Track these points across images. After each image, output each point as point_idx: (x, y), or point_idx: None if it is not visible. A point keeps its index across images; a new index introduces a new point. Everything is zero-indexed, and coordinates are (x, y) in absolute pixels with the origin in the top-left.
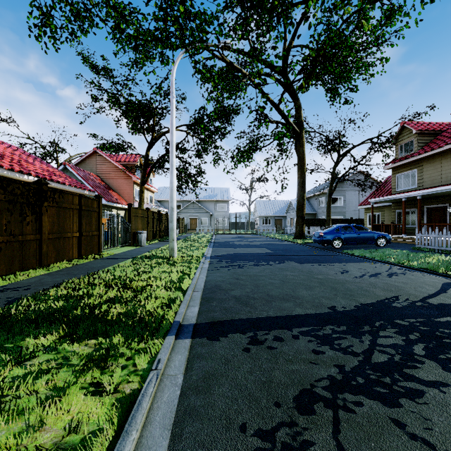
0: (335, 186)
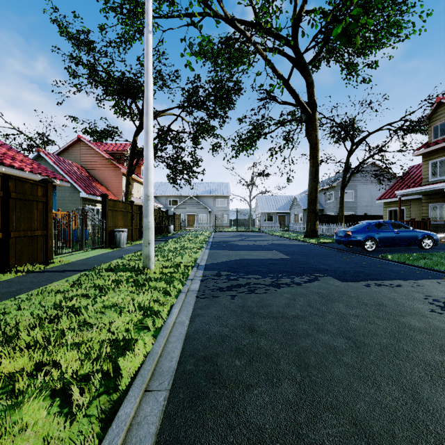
0: (349, 178)
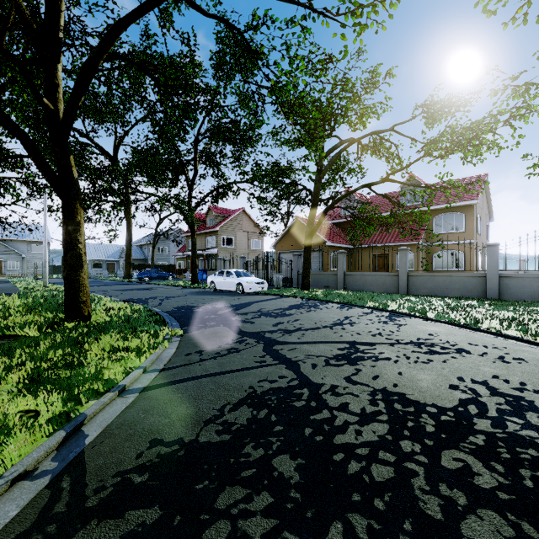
0: (157, 241)
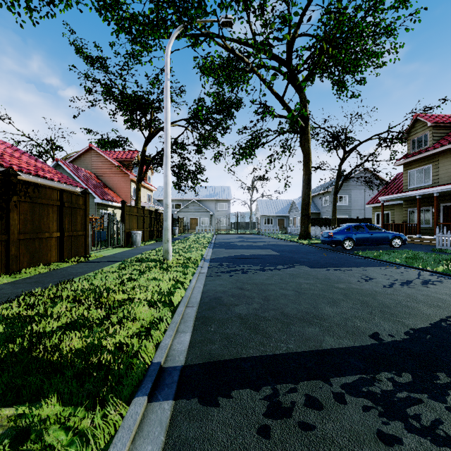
0: (341, 184)
